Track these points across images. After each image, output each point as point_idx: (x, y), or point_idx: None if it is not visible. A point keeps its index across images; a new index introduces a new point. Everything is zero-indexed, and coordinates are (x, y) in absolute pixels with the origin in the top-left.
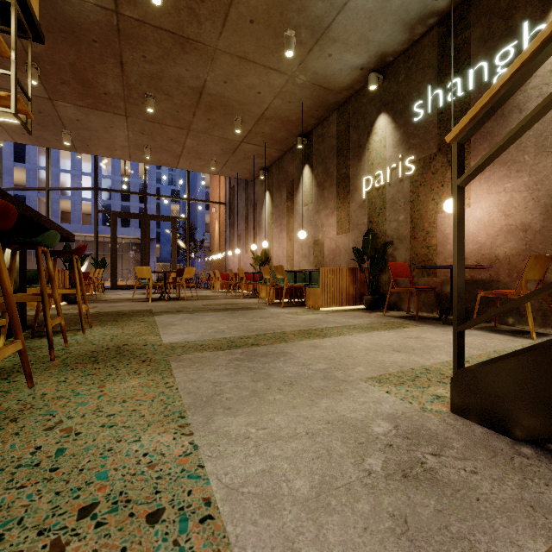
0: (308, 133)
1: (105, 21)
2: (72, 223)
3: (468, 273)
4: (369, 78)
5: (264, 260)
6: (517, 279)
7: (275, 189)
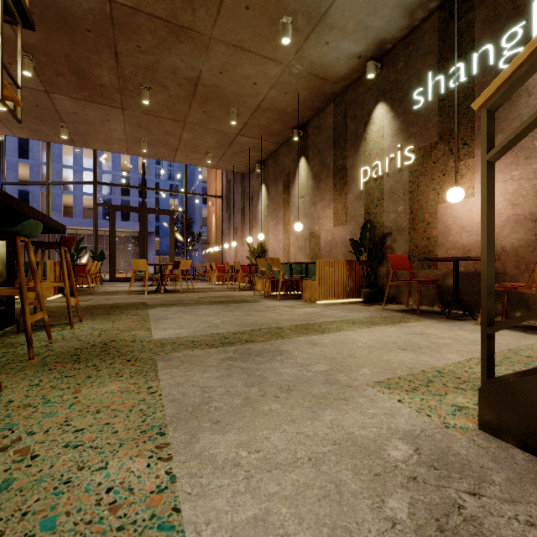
0: (304, 125)
1: (98, 9)
2: (74, 217)
3: (472, 266)
4: (367, 66)
5: (260, 252)
6: (525, 271)
7: (271, 182)
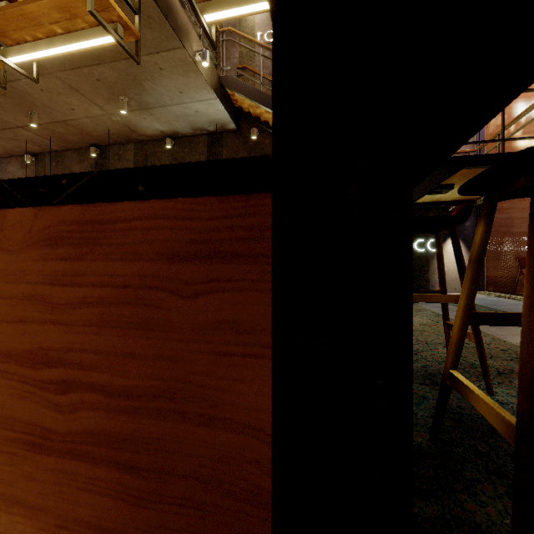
0: (101, 146)
1: None
2: None
3: None
4: (167, 140)
5: None
6: None
7: None
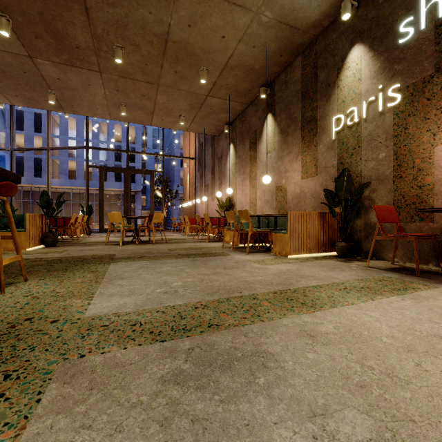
0: (271, 82)
1: None
2: (77, 179)
3: None
4: (342, 6)
5: (228, 206)
6: None
7: (238, 141)
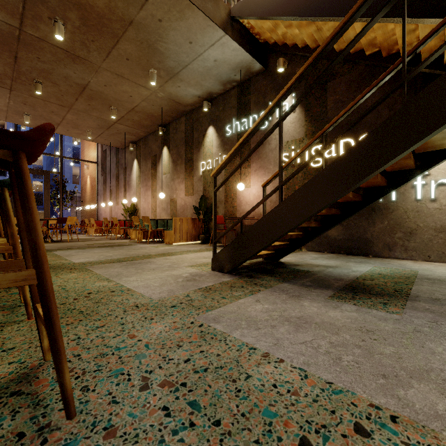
0: (166, 124)
1: (8, 31)
2: None
3: (250, 222)
4: (203, 103)
5: (133, 211)
6: None
7: (142, 159)
